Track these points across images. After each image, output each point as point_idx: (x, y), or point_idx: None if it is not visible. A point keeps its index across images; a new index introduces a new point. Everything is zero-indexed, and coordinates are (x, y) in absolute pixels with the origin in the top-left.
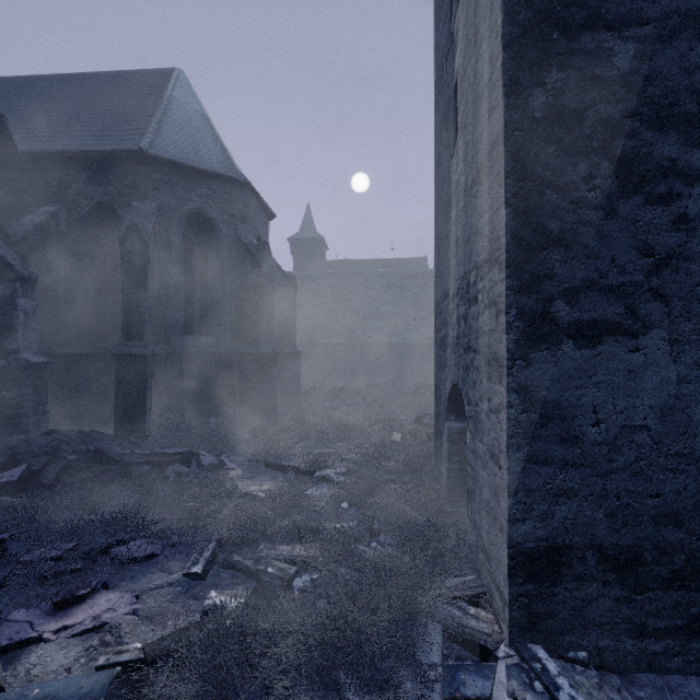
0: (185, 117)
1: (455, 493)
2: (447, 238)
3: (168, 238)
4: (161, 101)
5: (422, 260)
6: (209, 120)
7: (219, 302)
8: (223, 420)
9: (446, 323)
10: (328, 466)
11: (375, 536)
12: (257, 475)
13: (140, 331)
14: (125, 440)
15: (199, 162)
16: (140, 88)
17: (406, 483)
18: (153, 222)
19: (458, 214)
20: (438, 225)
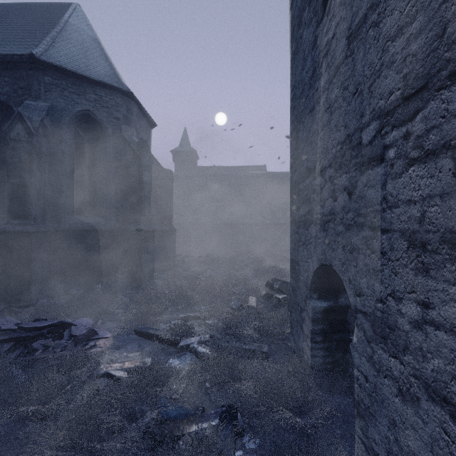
0: (78, 38)
1: (319, 374)
2: (312, 113)
3: (59, 133)
4: (58, 23)
5: (263, 167)
6: (100, 44)
7: (106, 188)
8: (108, 286)
9: (310, 200)
10: (193, 333)
11: (239, 437)
12: (125, 344)
13: (26, 211)
14: (5, 310)
15: (88, 72)
16: (42, 14)
17: (265, 353)
18: (42, 117)
19: (333, 74)
20: (295, 109)
